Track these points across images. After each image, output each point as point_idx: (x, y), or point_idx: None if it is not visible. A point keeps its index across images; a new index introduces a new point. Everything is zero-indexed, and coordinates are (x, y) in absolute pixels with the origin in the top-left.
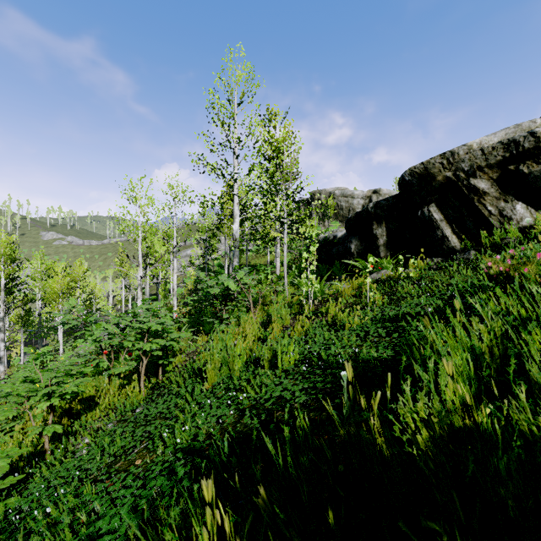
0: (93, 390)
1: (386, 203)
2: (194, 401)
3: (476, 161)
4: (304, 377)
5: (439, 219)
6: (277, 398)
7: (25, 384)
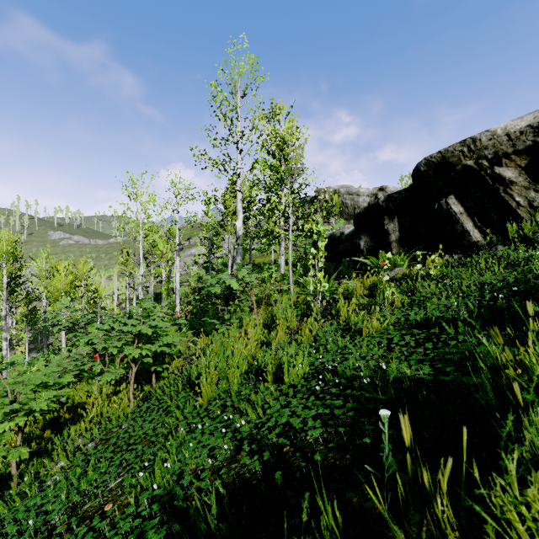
0: (84, 397)
1: (399, 196)
2: (185, 421)
3: (501, 148)
4: (317, 396)
5: (458, 212)
6: (284, 425)
7: None
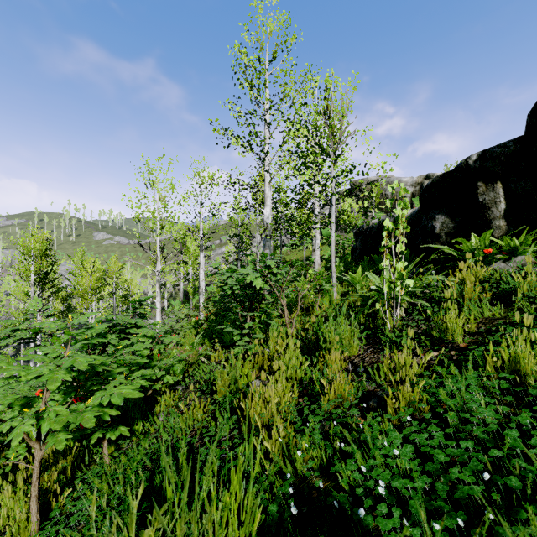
0: None
1: (503, 150)
2: None
3: None
4: None
5: None
6: None
7: None
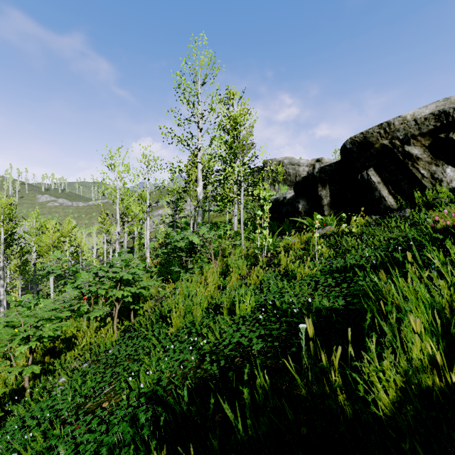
0: (74, 331)
1: (330, 168)
2: (160, 344)
3: (410, 131)
4: (260, 324)
5: (376, 181)
6: (235, 344)
7: (7, 328)
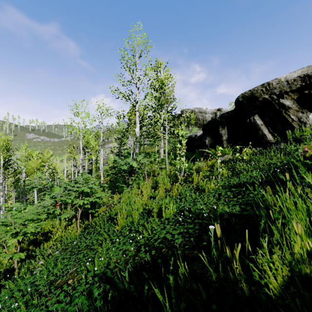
0: (50, 228)
1: (227, 115)
2: (109, 238)
3: (283, 88)
4: (180, 224)
5: (260, 124)
6: (162, 238)
7: (2, 227)
